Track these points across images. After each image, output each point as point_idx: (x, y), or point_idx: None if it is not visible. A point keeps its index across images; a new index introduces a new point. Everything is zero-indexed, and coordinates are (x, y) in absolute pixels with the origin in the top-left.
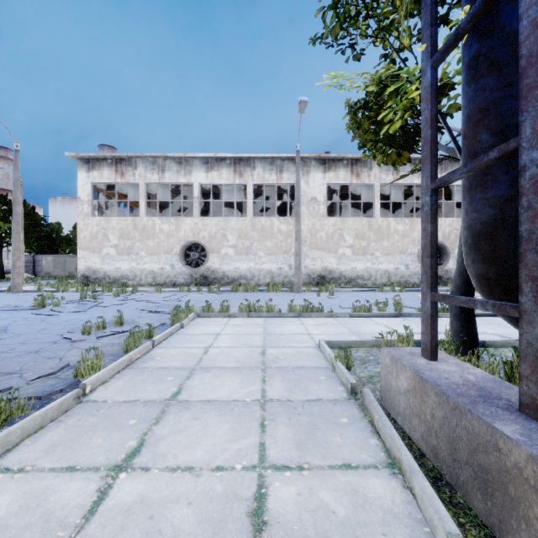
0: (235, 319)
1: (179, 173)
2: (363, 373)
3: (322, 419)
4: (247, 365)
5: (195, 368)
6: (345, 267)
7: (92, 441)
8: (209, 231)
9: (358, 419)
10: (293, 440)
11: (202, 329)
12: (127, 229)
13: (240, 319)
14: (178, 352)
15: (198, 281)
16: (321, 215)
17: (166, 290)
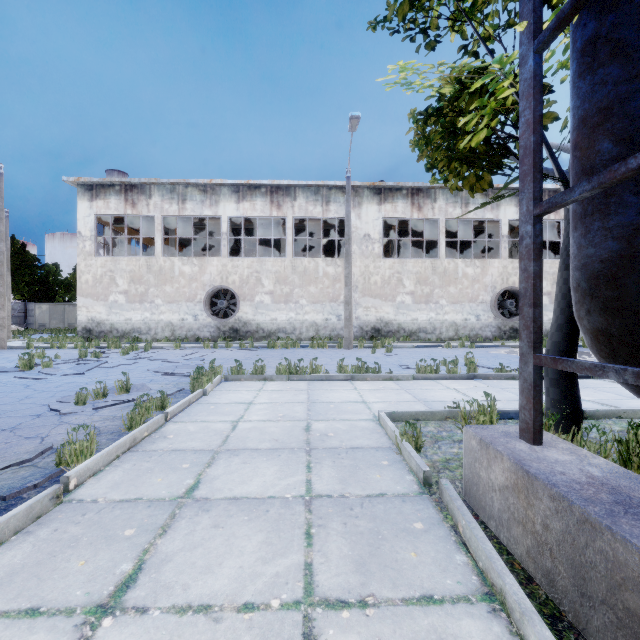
0: (272, 382)
1: (203, 204)
2: (437, 456)
3: (388, 523)
4: (287, 445)
5: (219, 451)
6: (405, 318)
7: (70, 565)
8: (241, 274)
9: (436, 523)
10: (351, 559)
11: (230, 397)
12: (139, 271)
13: (278, 383)
14: (198, 428)
15: (227, 335)
16: (376, 256)
17: (187, 346)
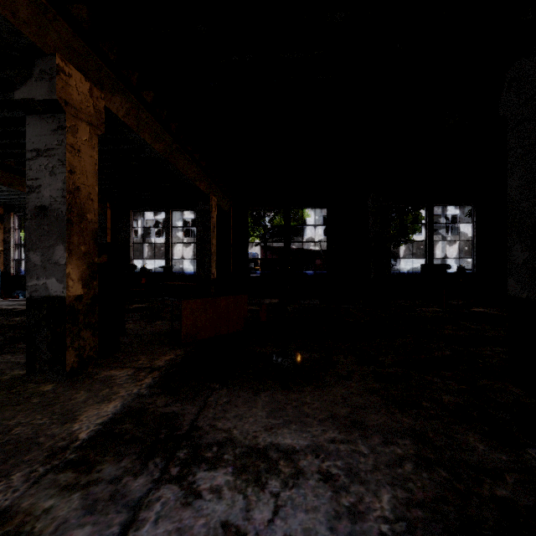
0: None
1: None
2: None
3: None
4: None
5: None
6: (194, 267)
7: None
8: None
9: None
10: None
11: None
12: None
13: None
14: None
15: None
16: (180, 237)
17: None
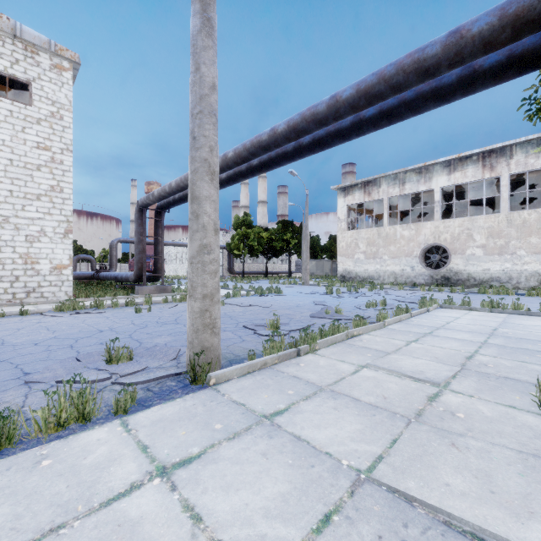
0: (476, 312)
1: (419, 182)
2: None
3: (521, 352)
4: (478, 332)
5: (440, 328)
6: None
7: (397, 336)
8: (451, 233)
9: None
10: (496, 353)
11: (444, 314)
12: (372, 237)
13: (481, 312)
14: (428, 321)
15: (439, 282)
16: None
17: (407, 288)
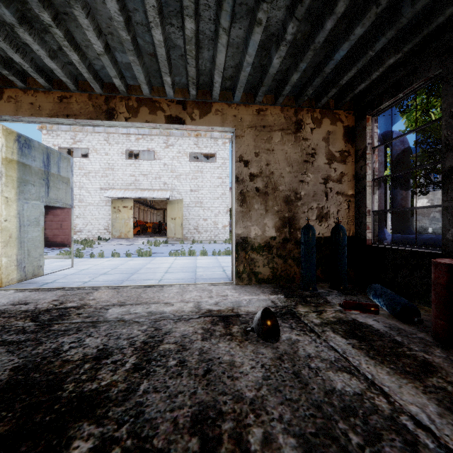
0: None
1: None
2: None
3: None
4: None
5: None
6: None
7: None
8: None
9: None
10: None
11: None
12: None
13: None
14: None
15: None
16: None
17: None
